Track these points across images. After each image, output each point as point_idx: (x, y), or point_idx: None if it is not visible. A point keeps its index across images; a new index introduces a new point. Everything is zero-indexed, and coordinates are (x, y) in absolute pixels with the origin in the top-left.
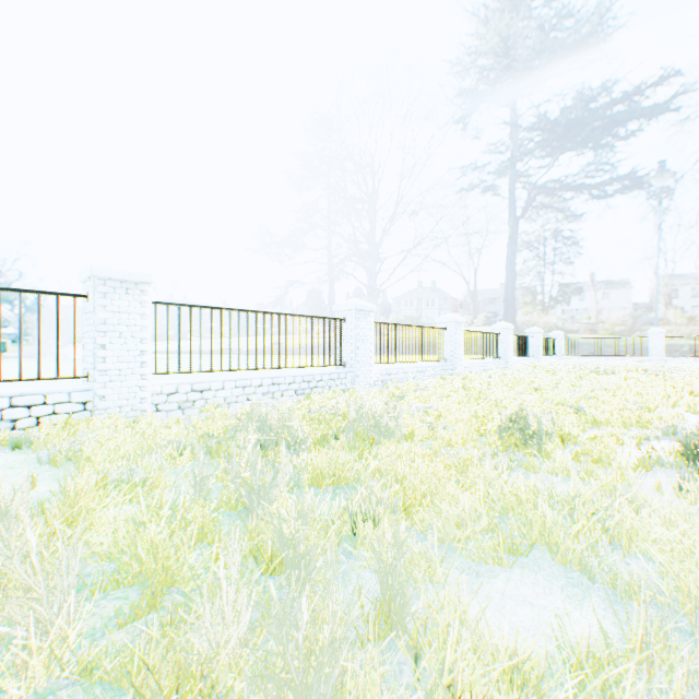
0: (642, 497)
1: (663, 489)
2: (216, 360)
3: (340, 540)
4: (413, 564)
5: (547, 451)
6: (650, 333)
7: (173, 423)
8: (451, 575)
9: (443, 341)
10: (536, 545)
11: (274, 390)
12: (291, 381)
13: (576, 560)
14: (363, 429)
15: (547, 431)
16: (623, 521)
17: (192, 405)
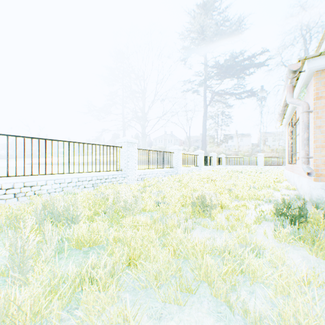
0: (259, 242)
1: (267, 234)
2: (60, 168)
3: (69, 299)
4: (110, 323)
5: (214, 215)
6: (258, 155)
7: (1, 207)
8: (142, 322)
9: (172, 158)
10: (202, 284)
11: (80, 184)
12: (90, 179)
13: (223, 298)
14: (119, 207)
15: (214, 204)
16: (249, 262)
17: (24, 195)
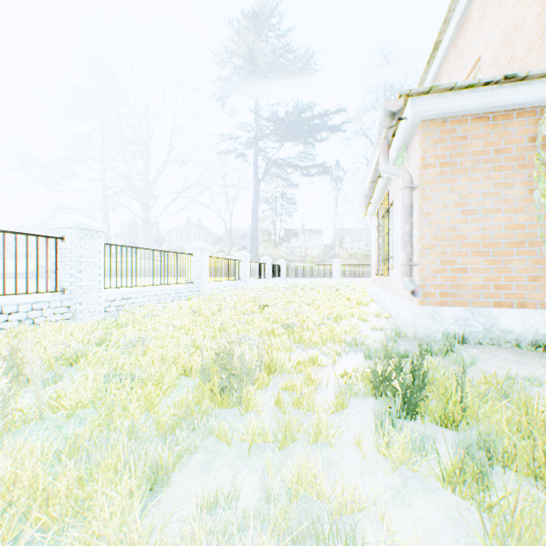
0: (350, 493)
1: (363, 440)
2: None
3: None
4: None
5: (249, 399)
6: (333, 262)
7: None
8: None
9: (191, 265)
10: None
11: None
12: None
13: None
14: None
15: (251, 371)
16: None
17: None
